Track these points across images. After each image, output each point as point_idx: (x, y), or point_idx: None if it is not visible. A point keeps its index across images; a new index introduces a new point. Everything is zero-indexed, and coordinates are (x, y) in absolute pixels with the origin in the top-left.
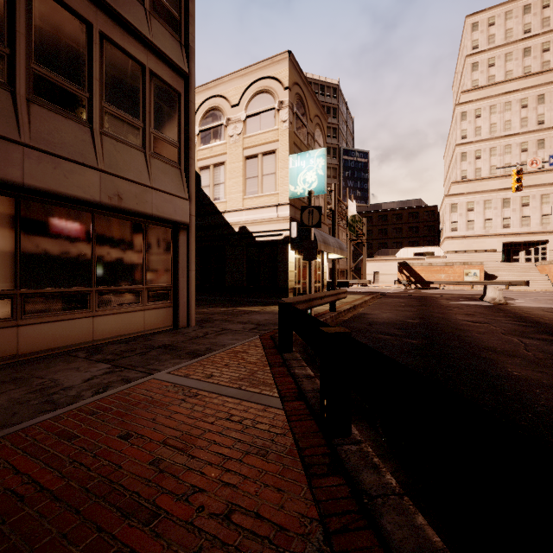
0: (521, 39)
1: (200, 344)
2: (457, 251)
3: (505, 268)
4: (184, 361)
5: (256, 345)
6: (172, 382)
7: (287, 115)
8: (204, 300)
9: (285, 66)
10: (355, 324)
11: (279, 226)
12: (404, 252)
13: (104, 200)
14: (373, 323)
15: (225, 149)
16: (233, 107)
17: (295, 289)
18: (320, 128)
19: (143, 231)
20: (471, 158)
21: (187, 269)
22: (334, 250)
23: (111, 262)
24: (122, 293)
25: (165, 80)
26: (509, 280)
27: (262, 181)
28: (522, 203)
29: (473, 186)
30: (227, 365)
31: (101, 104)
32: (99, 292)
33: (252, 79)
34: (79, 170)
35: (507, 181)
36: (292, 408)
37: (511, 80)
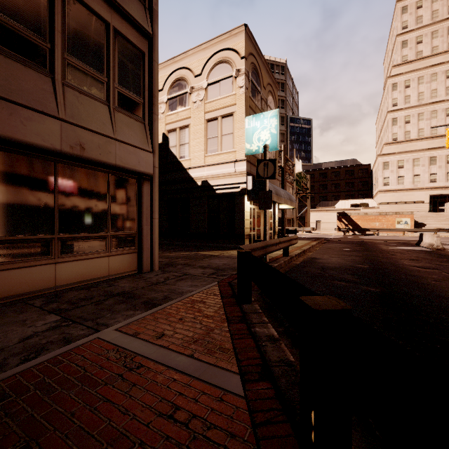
0: (446, 18)
1: (158, 291)
2: (389, 203)
3: (432, 217)
4: (137, 313)
5: (214, 293)
6: (116, 344)
7: (243, 81)
8: (171, 244)
9: (242, 38)
10: (308, 269)
11: (236, 180)
12: (342, 204)
13: (66, 149)
14: (325, 268)
15: (190, 113)
16: (196, 77)
17: (250, 235)
18: (272, 95)
19: (108, 181)
20: (401, 123)
21: (150, 217)
22: (285, 201)
23: (75, 210)
24: (86, 240)
25: (129, 39)
26: (437, 227)
27: (221, 141)
28: (447, 161)
29: (403, 146)
30: (182, 320)
31: (63, 55)
32: (62, 239)
33: (213, 51)
34: (38, 118)
35: (434, 142)
36: (256, 395)
37: (437, 55)
